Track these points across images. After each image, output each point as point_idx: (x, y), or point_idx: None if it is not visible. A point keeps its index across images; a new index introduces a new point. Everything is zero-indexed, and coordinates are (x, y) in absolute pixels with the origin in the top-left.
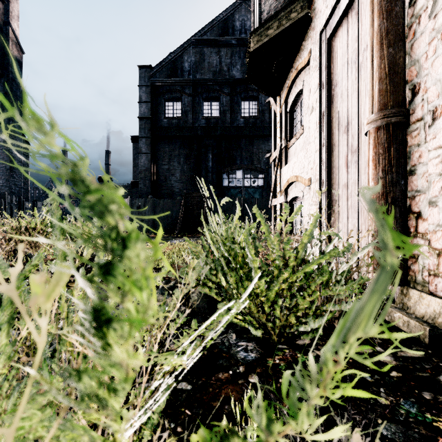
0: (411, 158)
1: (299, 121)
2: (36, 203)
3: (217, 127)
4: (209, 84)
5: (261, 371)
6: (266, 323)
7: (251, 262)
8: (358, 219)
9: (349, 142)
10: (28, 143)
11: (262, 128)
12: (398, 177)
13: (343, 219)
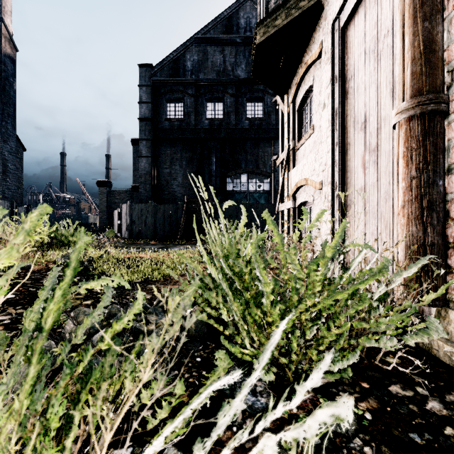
0: (451, 154)
1: (308, 121)
2: (30, 208)
3: (221, 129)
4: (213, 84)
5: (274, 428)
6: (279, 358)
7: (262, 285)
8: (377, 226)
9: (366, 140)
10: (22, 145)
11: (267, 130)
12: (435, 177)
13: (359, 225)
